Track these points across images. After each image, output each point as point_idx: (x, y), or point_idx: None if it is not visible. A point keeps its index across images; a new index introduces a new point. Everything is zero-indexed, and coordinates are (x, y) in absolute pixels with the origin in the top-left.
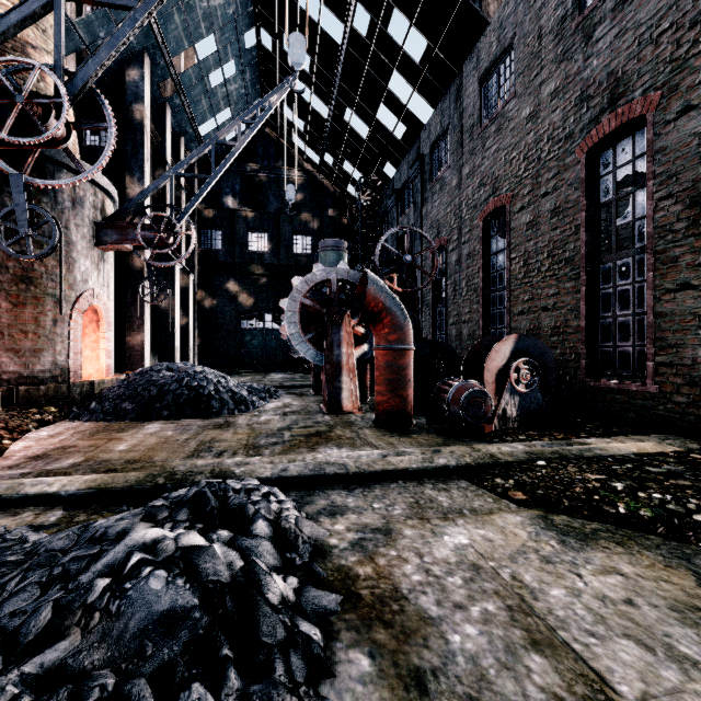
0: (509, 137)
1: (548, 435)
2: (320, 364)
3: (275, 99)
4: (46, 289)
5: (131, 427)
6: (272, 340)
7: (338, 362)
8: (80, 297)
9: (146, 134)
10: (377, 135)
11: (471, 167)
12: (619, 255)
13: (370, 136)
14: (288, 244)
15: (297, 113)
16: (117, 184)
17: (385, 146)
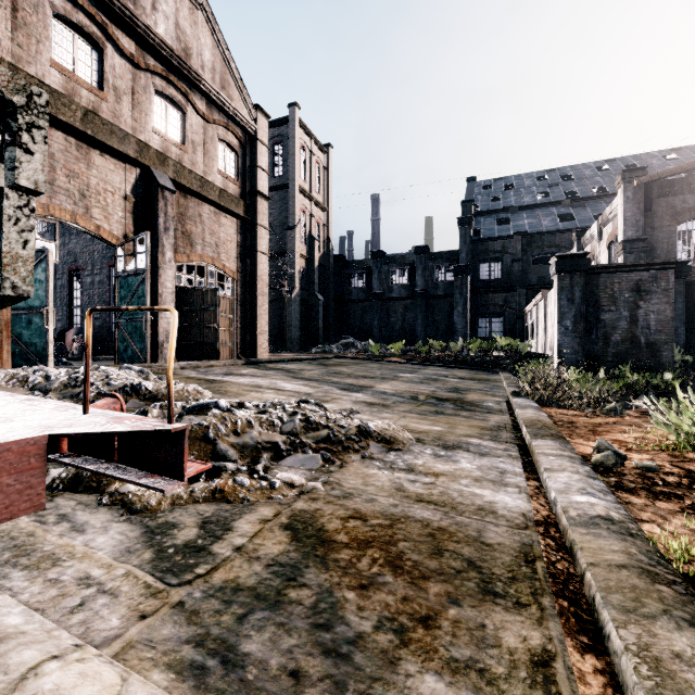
0: (83, 241)
1: None
2: None
3: None
4: None
5: None
6: None
7: None
8: None
9: None
10: None
11: (63, 242)
12: None
13: None
14: None
15: None
16: None
17: None
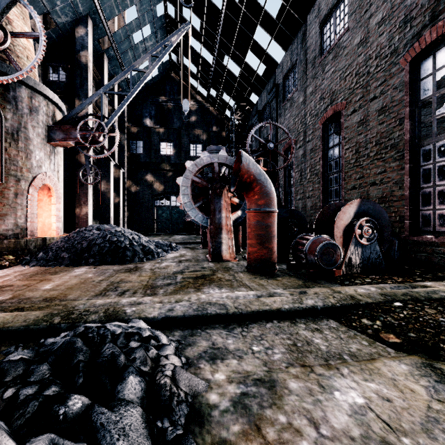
0: (344, 60)
1: (389, 279)
2: (206, 225)
3: (175, 39)
4: (9, 171)
5: (63, 271)
6: (175, 213)
7: (219, 223)
8: (35, 178)
9: (89, 72)
10: (245, 73)
11: (313, 87)
12: (438, 138)
13: (241, 74)
14: (186, 150)
15: (192, 61)
16: (70, 106)
17: (251, 81)
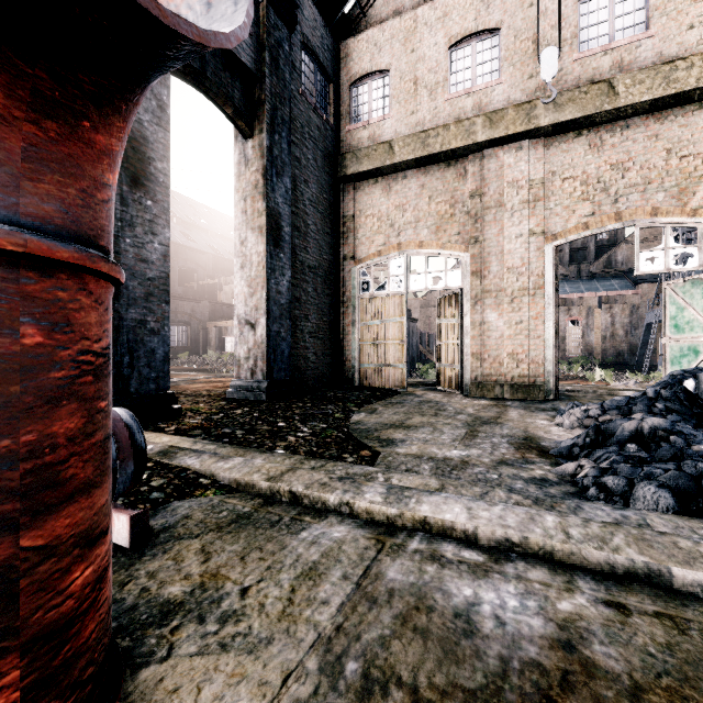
0: None
1: None
2: None
3: None
4: None
5: None
6: None
7: None
8: None
9: None
10: None
11: None
12: None
13: None
14: None
15: None
16: None
17: None
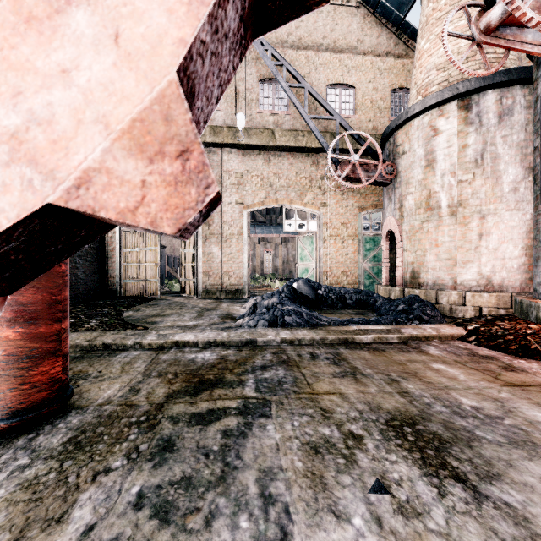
0: None
1: None
2: None
3: None
4: None
5: None
6: None
7: None
8: None
9: None
10: None
11: None
12: None
13: None
14: None
15: None
16: None
17: None
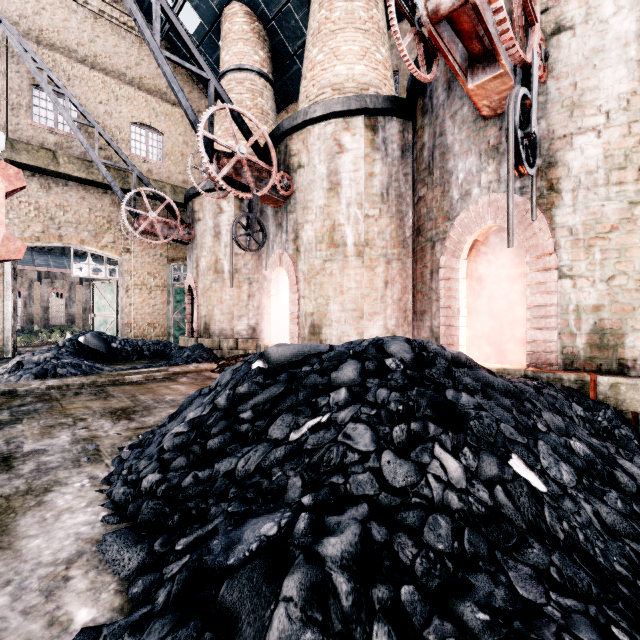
0: None
1: None
2: None
3: None
4: (427, 234)
5: None
6: None
7: None
8: (452, 227)
9: None
10: None
11: None
12: None
13: None
14: None
15: None
16: None
17: None
